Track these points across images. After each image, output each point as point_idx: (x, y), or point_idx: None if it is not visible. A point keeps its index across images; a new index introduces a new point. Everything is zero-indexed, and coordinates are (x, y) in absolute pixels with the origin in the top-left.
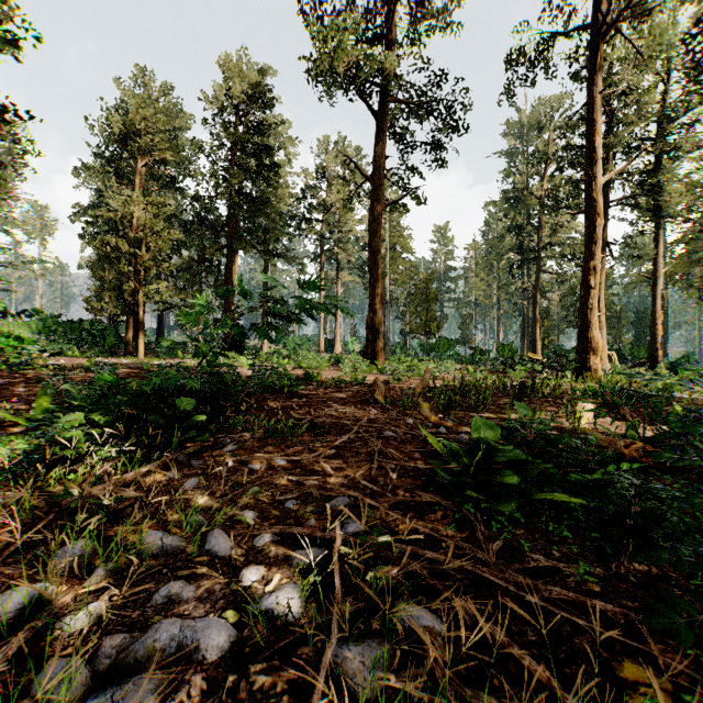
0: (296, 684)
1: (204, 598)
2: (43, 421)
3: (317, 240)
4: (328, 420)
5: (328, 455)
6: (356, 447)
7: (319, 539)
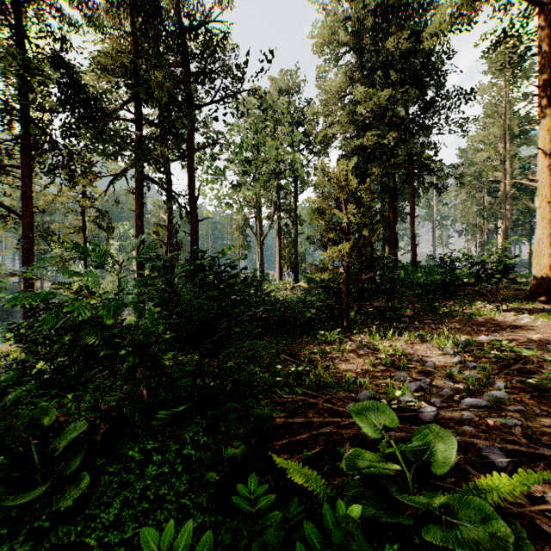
0: (376, 392)
1: (435, 394)
2: None
3: None
4: None
5: None
6: None
7: (446, 423)
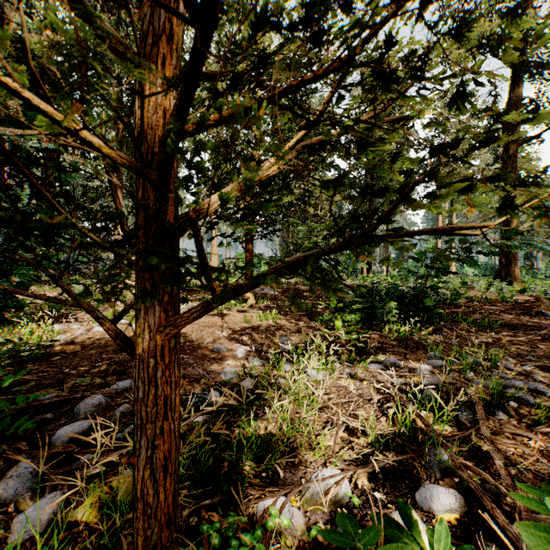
0: None
1: (517, 379)
2: (340, 308)
3: (434, 181)
4: (512, 321)
5: (535, 339)
6: (549, 339)
7: None
